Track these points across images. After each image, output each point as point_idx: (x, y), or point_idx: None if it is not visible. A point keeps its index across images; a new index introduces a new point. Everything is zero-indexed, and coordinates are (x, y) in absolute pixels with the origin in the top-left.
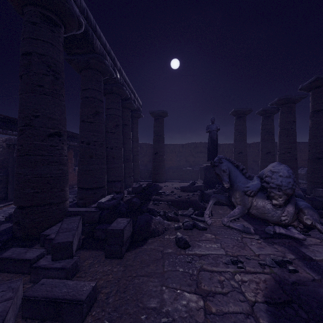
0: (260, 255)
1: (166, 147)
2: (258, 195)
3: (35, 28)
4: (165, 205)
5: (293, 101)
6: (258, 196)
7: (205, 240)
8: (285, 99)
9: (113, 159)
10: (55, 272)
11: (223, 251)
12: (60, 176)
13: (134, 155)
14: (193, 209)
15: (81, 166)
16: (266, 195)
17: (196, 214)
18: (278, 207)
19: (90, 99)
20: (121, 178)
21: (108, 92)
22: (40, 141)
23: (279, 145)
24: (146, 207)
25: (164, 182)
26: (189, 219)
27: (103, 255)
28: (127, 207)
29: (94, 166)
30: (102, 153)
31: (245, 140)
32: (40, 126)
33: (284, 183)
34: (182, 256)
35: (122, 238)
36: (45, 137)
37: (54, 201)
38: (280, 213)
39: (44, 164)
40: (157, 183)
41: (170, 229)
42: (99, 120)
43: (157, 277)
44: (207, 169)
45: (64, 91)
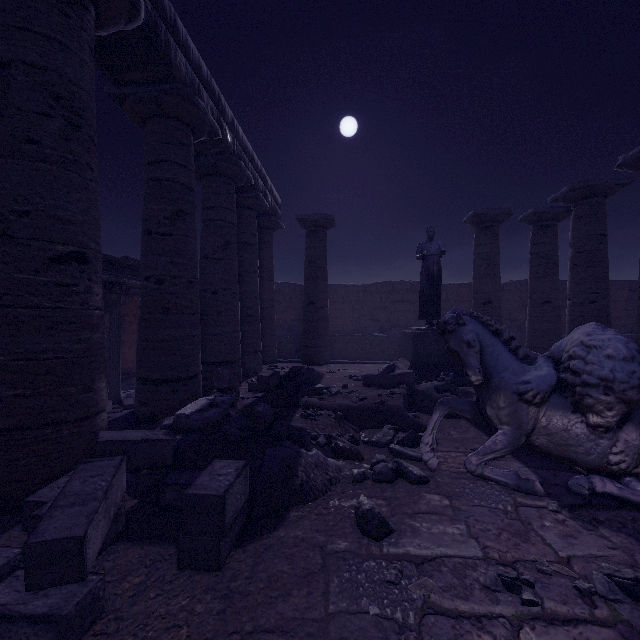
0: (572, 561)
1: (332, 291)
2: (552, 401)
3: (18, 3)
4: (329, 419)
5: (603, 193)
6: (552, 403)
7: (427, 514)
8: (586, 187)
9: (218, 316)
10: (27, 629)
11: (477, 546)
12: (83, 356)
13: (265, 307)
14: (392, 428)
15: (144, 331)
16: (570, 402)
17: (400, 442)
18: (602, 431)
19: (163, 183)
20: (235, 356)
21: (208, 173)
22: (31, 273)
23: (572, 285)
24: (286, 423)
25: (327, 364)
26: (384, 454)
27: (175, 558)
28: (245, 424)
29: (173, 331)
30: (191, 302)
31: (497, 275)
32: (30, 237)
33: (620, 374)
34: (375, 563)
35: (221, 519)
36: (44, 262)
37: (67, 415)
38: (606, 446)
39: (41, 329)
40: (313, 366)
41: (343, 482)
42: (185, 231)
43: (310, 636)
44: (418, 337)
45: (94, 157)
